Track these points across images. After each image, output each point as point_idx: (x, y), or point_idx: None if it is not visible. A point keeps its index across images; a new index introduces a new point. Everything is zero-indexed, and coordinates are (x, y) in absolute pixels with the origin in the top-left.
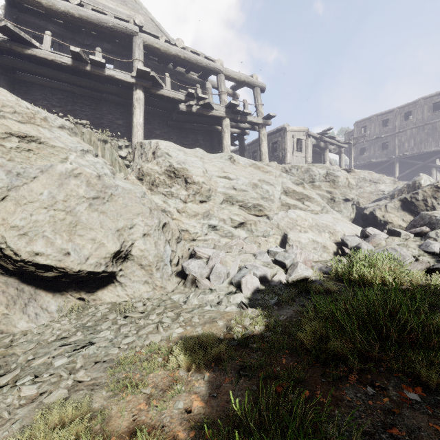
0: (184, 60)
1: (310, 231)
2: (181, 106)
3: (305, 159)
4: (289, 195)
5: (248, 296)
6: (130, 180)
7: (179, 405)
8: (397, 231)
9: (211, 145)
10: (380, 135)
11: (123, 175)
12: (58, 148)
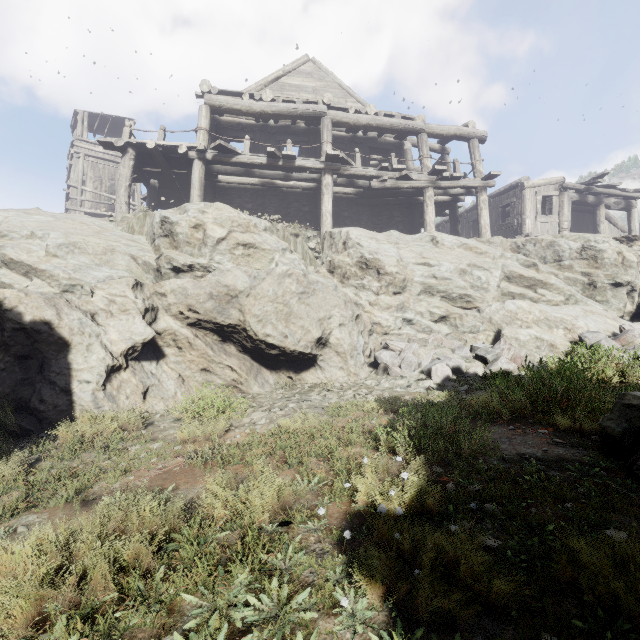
0: (376, 128)
1: (535, 326)
2: (373, 183)
3: (558, 224)
4: (513, 282)
5: (437, 383)
6: (322, 273)
7: (372, 421)
8: None
9: (410, 221)
10: None
11: (313, 268)
12: (267, 250)
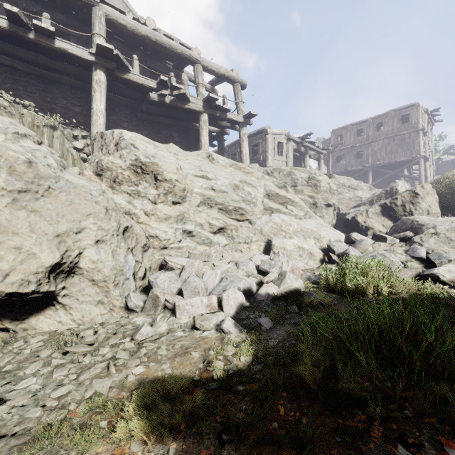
0: (156, 44)
1: (295, 237)
2: (152, 94)
3: (286, 163)
4: (272, 199)
5: (230, 315)
6: (86, 176)
7: None
8: (382, 236)
9: (187, 143)
10: (355, 144)
11: (78, 170)
12: None
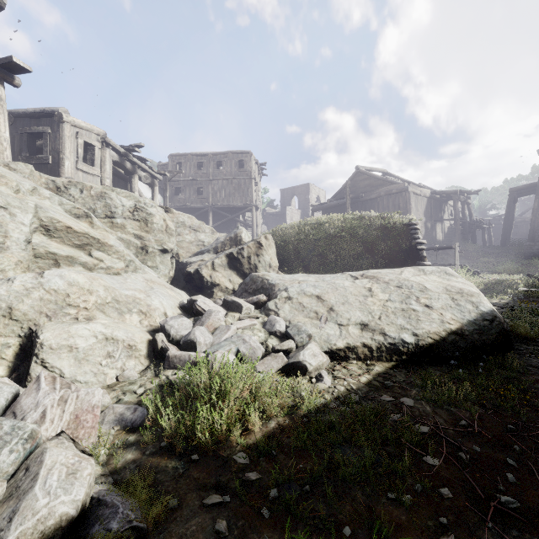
0: None
1: (101, 315)
2: None
3: (101, 179)
4: (55, 236)
5: None
6: None
7: None
8: (236, 303)
9: None
10: (196, 178)
11: None
12: None
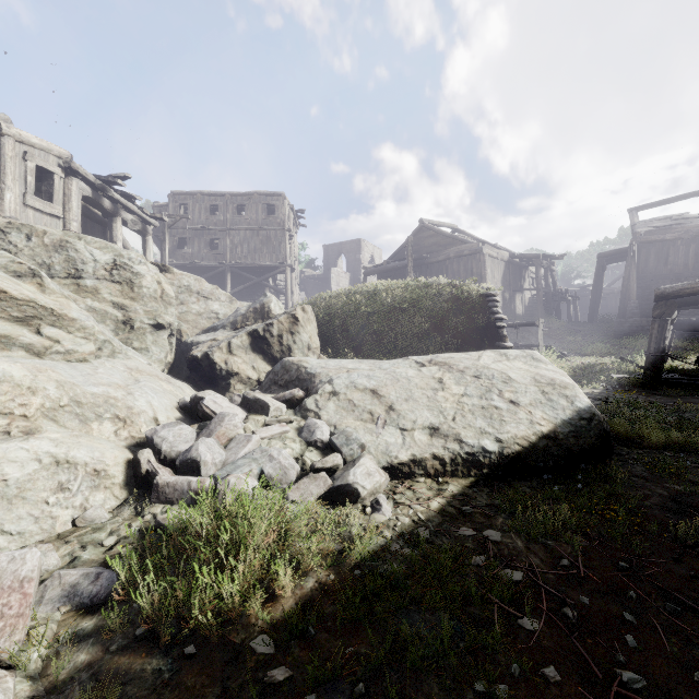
0: None
1: (50, 425)
2: None
3: (64, 222)
4: None
5: None
6: None
7: None
8: (260, 402)
9: None
10: (208, 226)
11: None
12: None
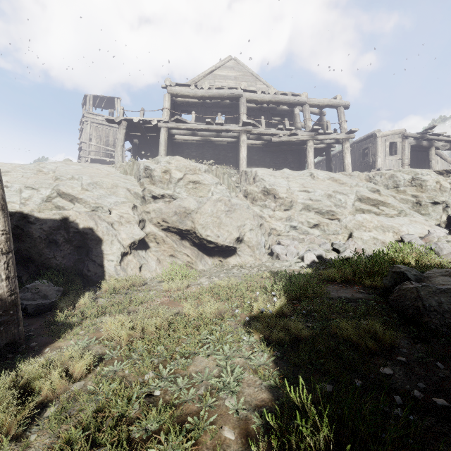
0: (275, 103)
1: (374, 231)
2: (273, 138)
3: (401, 161)
4: (363, 202)
5: (307, 264)
6: (240, 197)
7: (266, 283)
8: None
9: (298, 161)
10: None
11: (234, 194)
12: (206, 184)
